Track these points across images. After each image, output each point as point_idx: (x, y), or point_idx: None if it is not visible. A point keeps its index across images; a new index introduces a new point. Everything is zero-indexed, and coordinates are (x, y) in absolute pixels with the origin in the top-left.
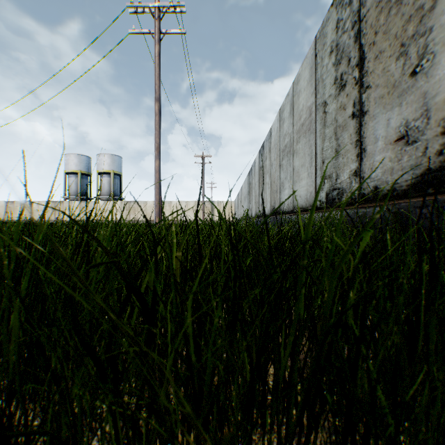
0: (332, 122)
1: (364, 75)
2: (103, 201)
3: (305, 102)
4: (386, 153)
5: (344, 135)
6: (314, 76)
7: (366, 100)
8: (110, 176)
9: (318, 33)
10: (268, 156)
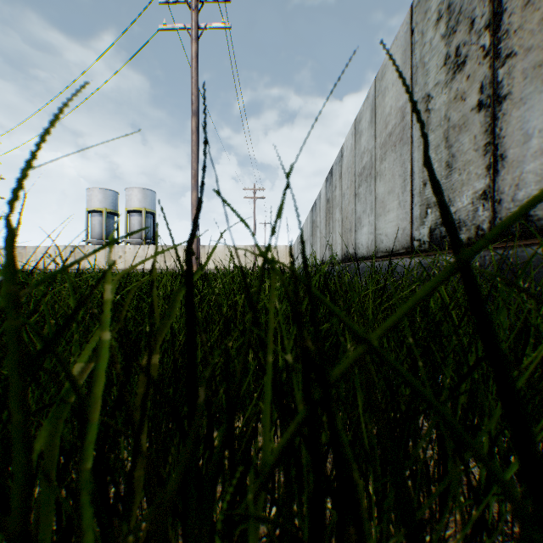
0: (439, 122)
1: (502, 38)
2: (133, 245)
3: (394, 102)
4: None
5: (462, 139)
6: (409, 61)
7: (506, 77)
8: (142, 215)
9: None
10: (338, 185)
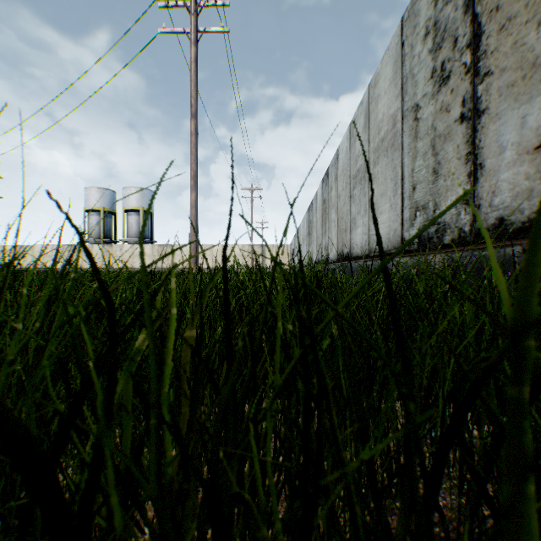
0: (427, 131)
1: (481, 57)
2: (131, 244)
3: (386, 109)
4: (520, 167)
5: (447, 148)
6: (400, 72)
7: (484, 93)
8: (139, 214)
9: (406, 13)
10: (333, 186)
